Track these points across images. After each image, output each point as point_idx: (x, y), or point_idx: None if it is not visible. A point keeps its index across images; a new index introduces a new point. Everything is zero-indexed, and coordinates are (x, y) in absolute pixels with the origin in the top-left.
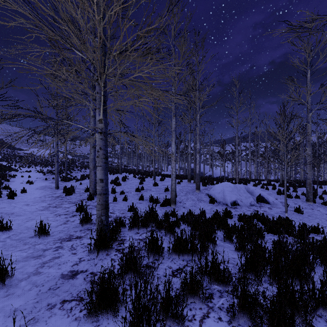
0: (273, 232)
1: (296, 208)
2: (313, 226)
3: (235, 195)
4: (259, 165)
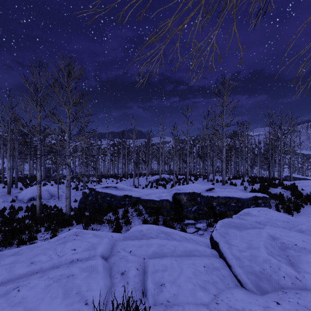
0: (28, 212)
1: None
2: (54, 205)
3: (33, 195)
4: None
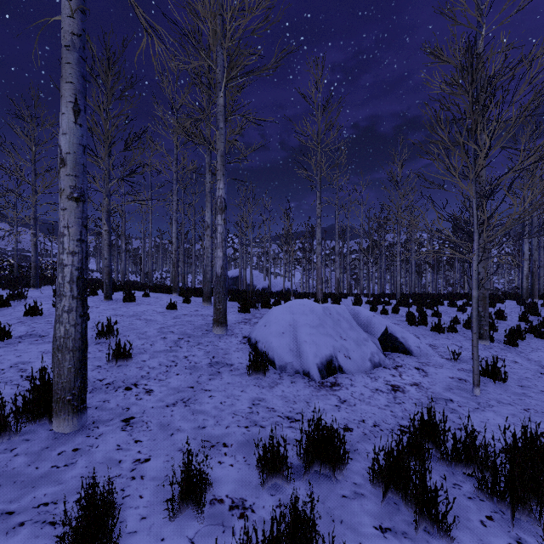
0: None
1: (486, 366)
2: None
3: (329, 340)
4: (348, 268)
